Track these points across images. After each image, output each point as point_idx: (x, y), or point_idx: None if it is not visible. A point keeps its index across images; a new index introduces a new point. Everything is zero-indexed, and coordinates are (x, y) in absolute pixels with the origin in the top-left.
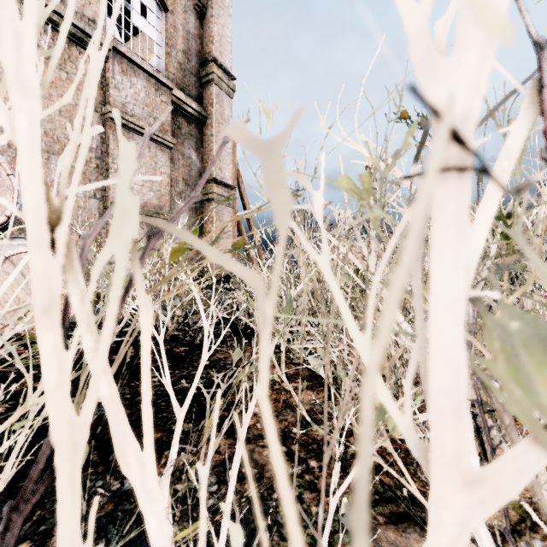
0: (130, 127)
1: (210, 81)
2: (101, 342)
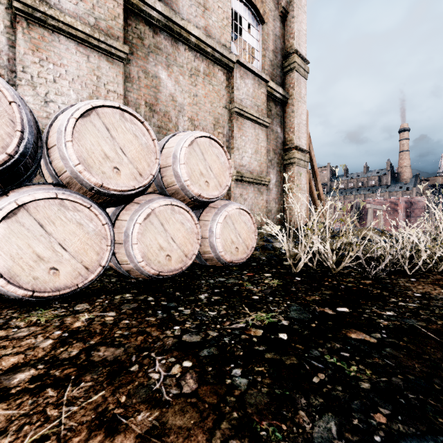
0: (245, 116)
1: (291, 69)
2: None
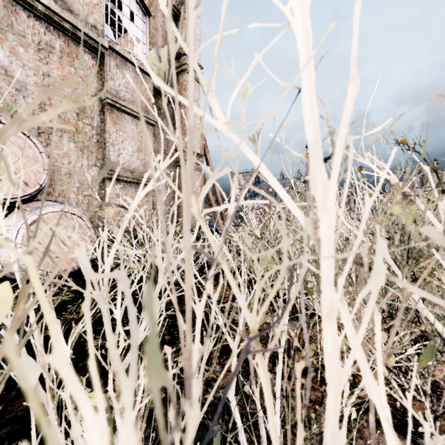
0: (122, 110)
1: (183, 71)
2: (359, 332)
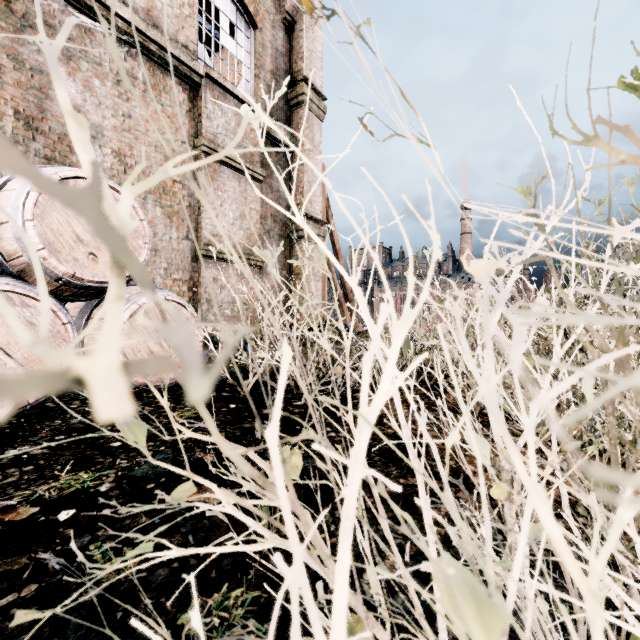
0: (221, 160)
1: (300, 103)
2: None
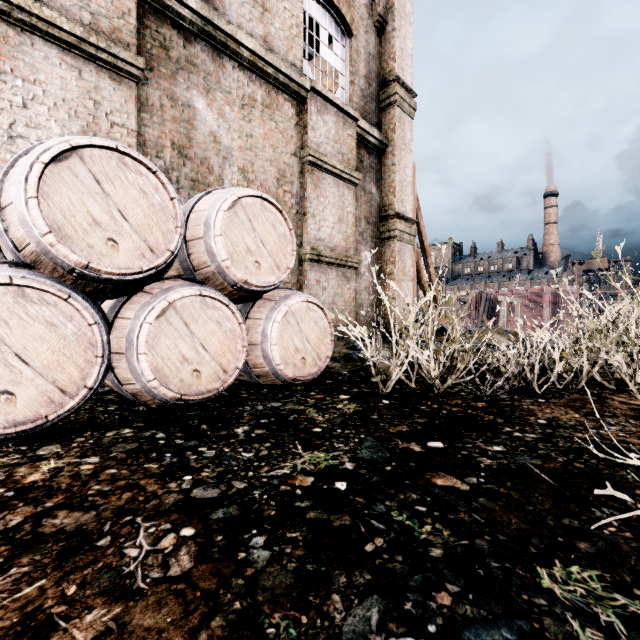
0: (323, 168)
1: (392, 104)
2: None
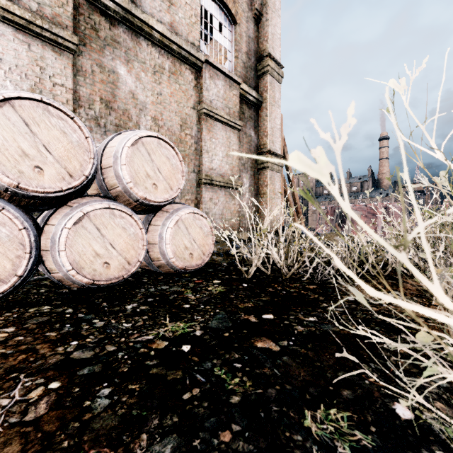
0: (215, 118)
1: (265, 73)
2: None
